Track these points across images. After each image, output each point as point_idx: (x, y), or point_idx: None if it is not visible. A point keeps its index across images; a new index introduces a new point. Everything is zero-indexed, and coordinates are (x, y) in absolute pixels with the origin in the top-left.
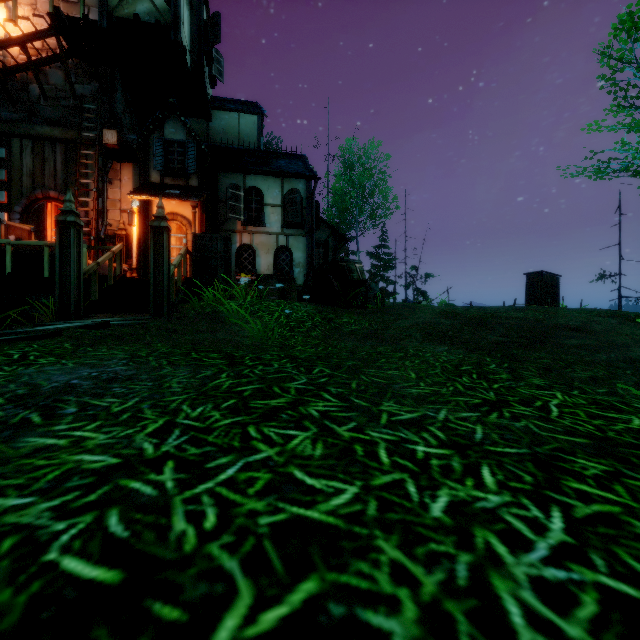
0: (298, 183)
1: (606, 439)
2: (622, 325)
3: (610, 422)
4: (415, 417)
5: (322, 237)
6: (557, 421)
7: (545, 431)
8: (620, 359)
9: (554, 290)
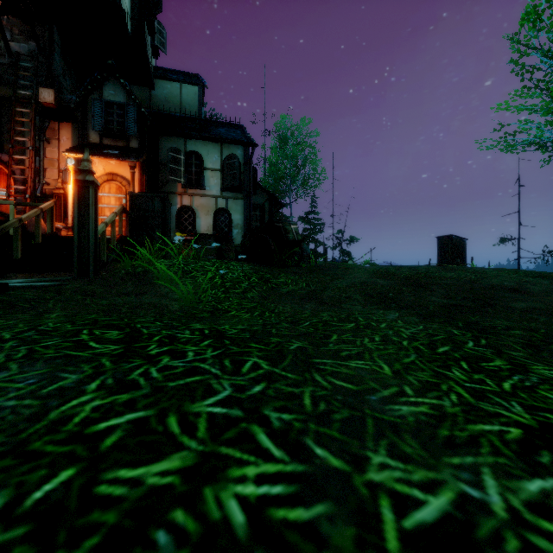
0: (236, 149)
1: None
2: None
3: None
4: (449, 511)
5: (259, 201)
6: None
7: None
8: None
9: (461, 251)
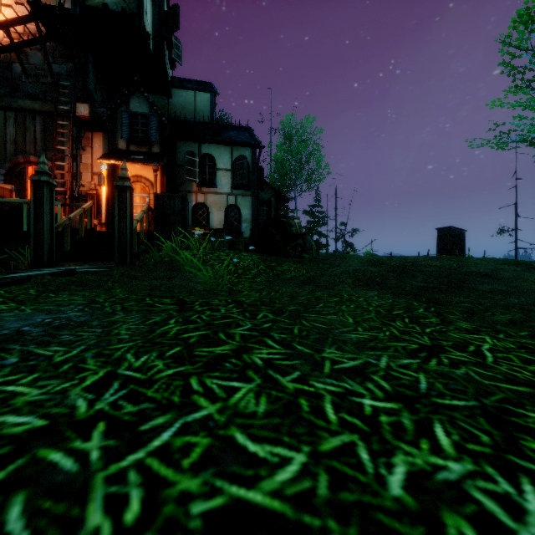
0: (245, 151)
1: None
2: (526, 272)
3: None
4: (357, 365)
5: (266, 197)
6: (494, 367)
7: (486, 379)
8: (530, 303)
9: (460, 242)
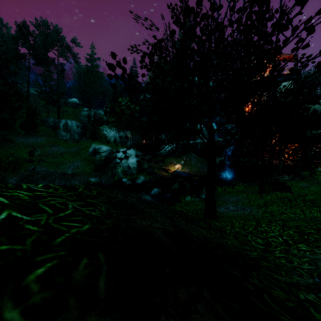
0: None
1: None
2: None
3: None
4: None
5: None
6: None
7: None
8: None
9: None
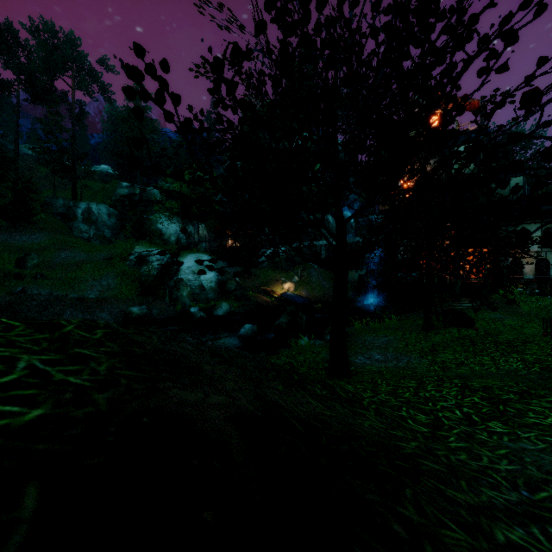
0: None
1: None
2: None
3: None
4: None
5: None
6: None
7: None
8: None
9: None
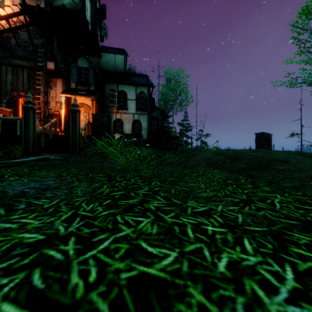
0: (144, 89)
1: (307, 221)
2: (305, 159)
3: (307, 211)
4: (205, 209)
5: (156, 115)
6: (280, 211)
7: (274, 217)
8: (306, 176)
9: (269, 141)
